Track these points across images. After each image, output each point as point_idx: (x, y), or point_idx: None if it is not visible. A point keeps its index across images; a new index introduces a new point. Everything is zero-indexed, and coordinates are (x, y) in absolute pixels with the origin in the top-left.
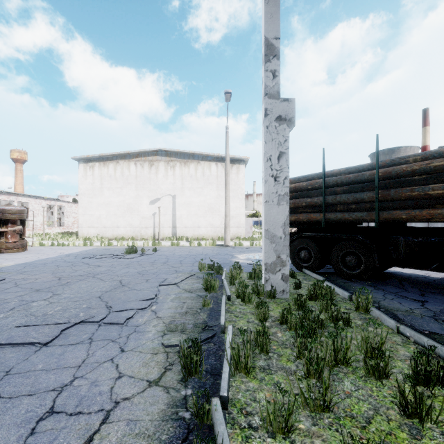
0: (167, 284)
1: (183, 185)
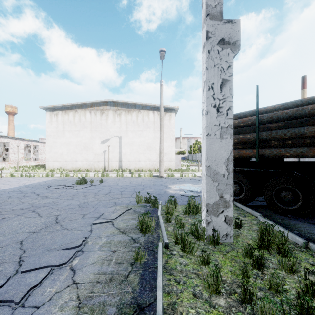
0: (101, 223)
1: (127, 129)
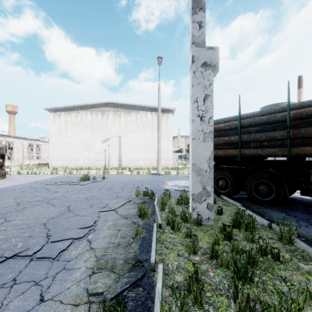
0: (107, 210)
1: (126, 129)
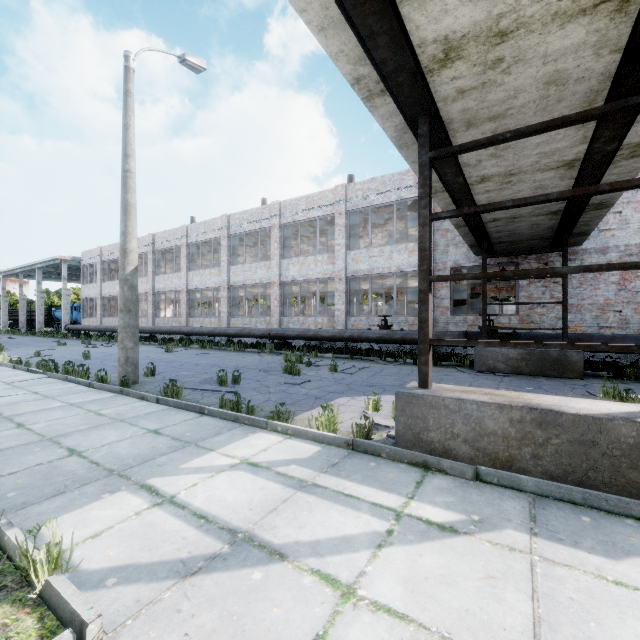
0: None
1: None
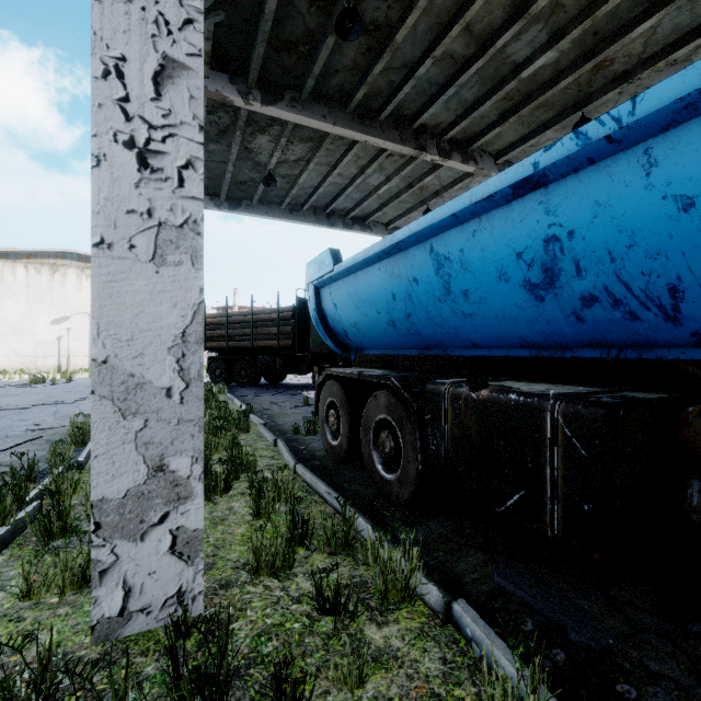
0: None
1: None
